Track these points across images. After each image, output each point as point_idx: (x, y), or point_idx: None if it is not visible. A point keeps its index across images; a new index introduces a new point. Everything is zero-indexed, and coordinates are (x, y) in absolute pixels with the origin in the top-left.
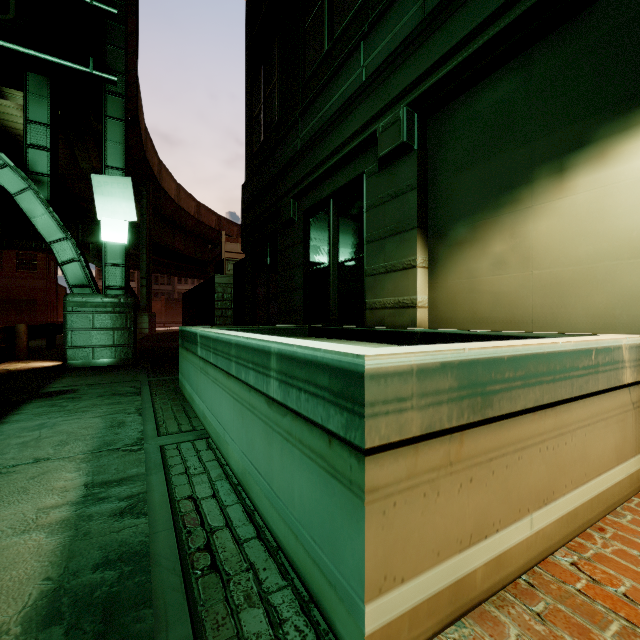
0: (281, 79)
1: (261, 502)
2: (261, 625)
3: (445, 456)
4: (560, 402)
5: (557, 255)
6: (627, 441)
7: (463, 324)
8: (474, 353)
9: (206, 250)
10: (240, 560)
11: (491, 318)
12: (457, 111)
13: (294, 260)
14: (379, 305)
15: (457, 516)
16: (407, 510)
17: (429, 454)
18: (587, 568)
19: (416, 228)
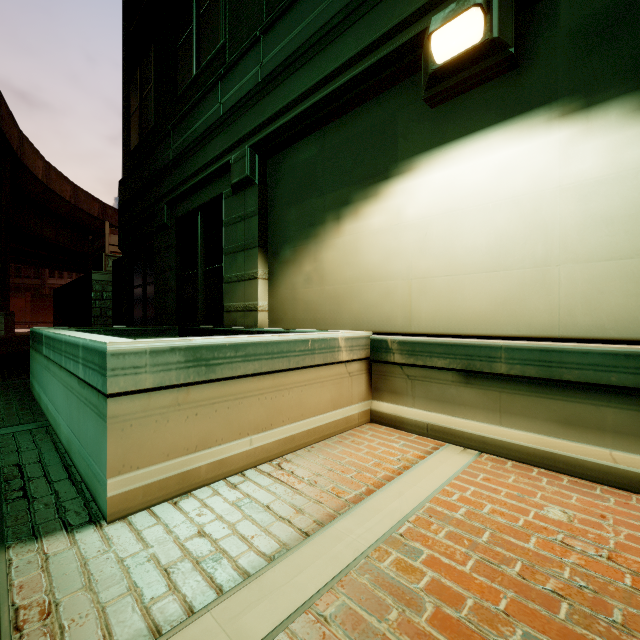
0: (156, 86)
1: (76, 456)
2: (50, 515)
3: (174, 400)
4: (278, 371)
5: (337, 276)
6: (343, 396)
7: (289, 324)
8: (199, 342)
9: (86, 241)
10: (48, 491)
11: (304, 320)
12: (285, 159)
13: (168, 264)
14: (233, 308)
15: (185, 434)
16: (142, 429)
17: (160, 398)
18: (284, 464)
19: (257, 247)
